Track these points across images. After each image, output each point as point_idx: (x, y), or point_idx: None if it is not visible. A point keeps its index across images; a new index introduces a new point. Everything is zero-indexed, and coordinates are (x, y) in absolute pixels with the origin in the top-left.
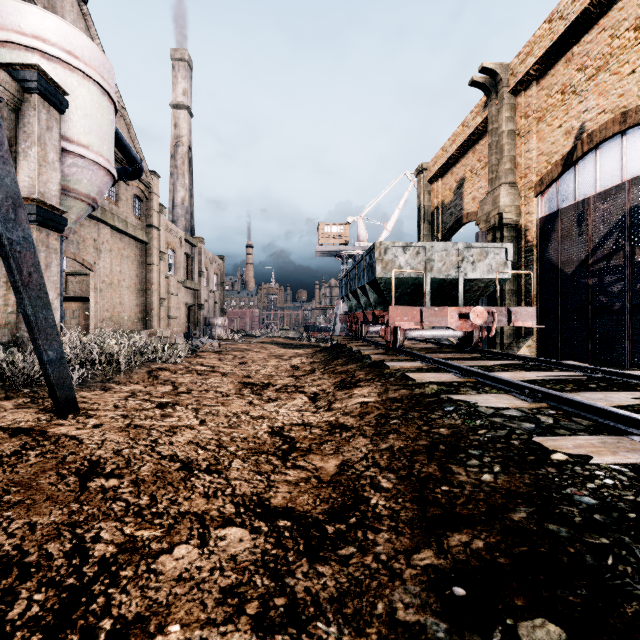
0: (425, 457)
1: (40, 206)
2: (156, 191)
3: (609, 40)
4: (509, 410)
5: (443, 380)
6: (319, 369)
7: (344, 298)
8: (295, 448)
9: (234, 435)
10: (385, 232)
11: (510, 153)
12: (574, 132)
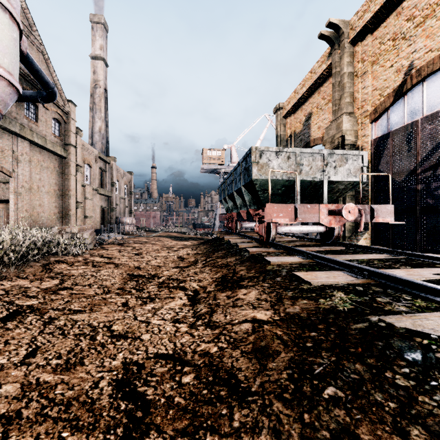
0: None
1: None
2: (73, 117)
3: None
4: None
5: (341, 282)
6: (201, 261)
7: (222, 201)
8: None
9: (55, 394)
10: None
11: (350, 90)
12: (404, 69)
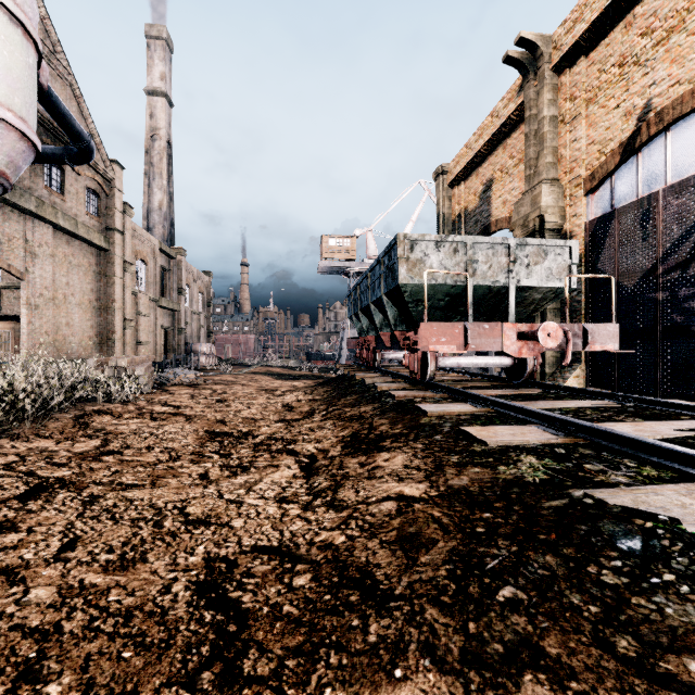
0: None
1: None
2: (119, 186)
3: None
4: None
5: (533, 442)
6: (320, 411)
7: (352, 318)
8: (236, 688)
9: (108, 602)
10: None
11: (552, 143)
12: (637, 112)
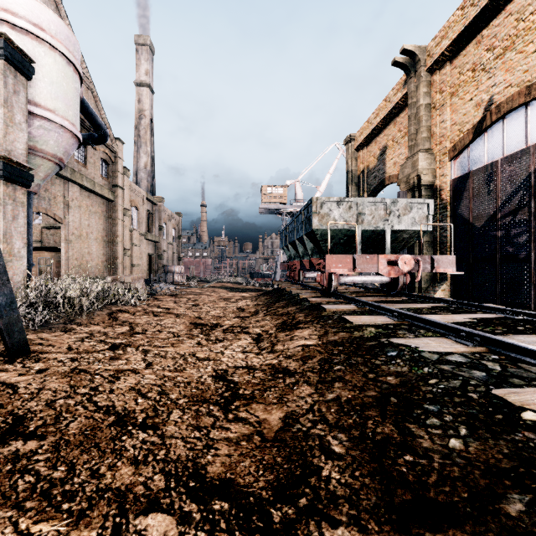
0: (377, 412)
1: (7, 162)
2: (121, 156)
3: (515, 23)
4: (452, 355)
5: (379, 323)
6: (262, 311)
7: (284, 248)
8: (238, 395)
9: (178, 379)
10: (318, 193)
11: (427, 123)
12: (483, 104)
